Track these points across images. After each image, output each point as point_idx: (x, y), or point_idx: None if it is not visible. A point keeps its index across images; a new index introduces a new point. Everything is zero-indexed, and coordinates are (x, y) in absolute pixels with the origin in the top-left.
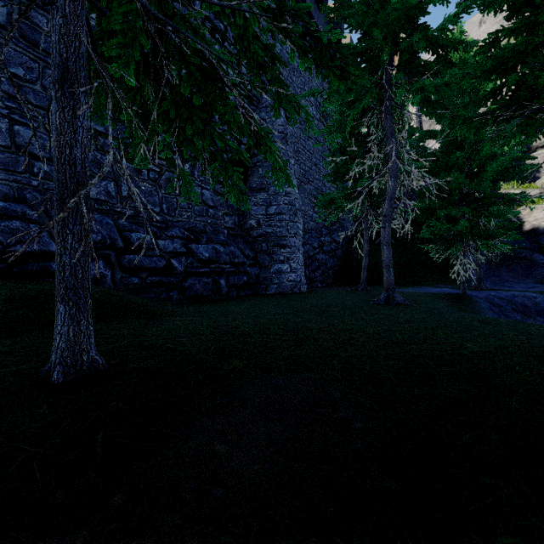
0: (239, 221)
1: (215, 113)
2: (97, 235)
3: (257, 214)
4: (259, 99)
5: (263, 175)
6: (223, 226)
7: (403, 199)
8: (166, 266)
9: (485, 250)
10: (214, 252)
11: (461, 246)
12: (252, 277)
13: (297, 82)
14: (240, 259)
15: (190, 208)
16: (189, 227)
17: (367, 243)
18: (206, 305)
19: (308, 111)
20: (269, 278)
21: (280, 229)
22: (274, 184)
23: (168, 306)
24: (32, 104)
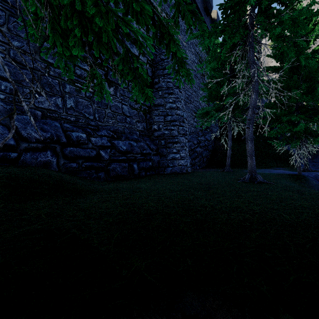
0: (146, 126)
1: (118, 0)
2: (47, 134)
3: (158, 121)
4: (159, 47)
5: (162, 96)
6: (136, 129)
7: (262, 107)
8: (96, 155)
9: (317, 144)
10: (130, 146)
11: (298, 141)
12: (155, 163)
13: (184, 39)
14: (147, 151)
15: (114, 117)
16: (113, 129)
17: (230, 140)
18: (122, 182)
19: (191, 57)
20: (166, 163)
21: (173, 131)
22: (169, 102)
23: (95, 184)
24: (0, 41)
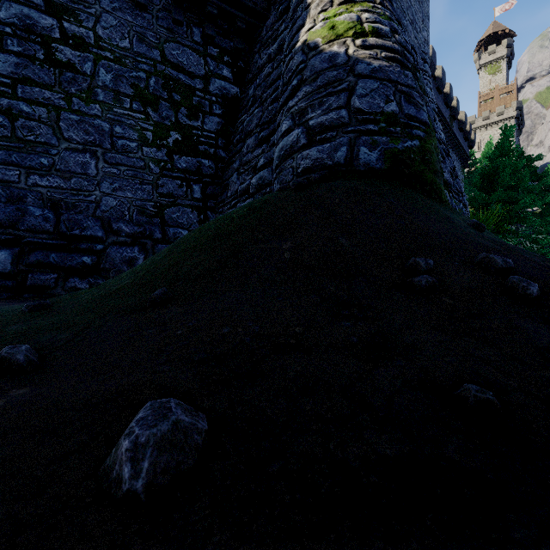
0: None
1: None
2: None
3: None
4: None
5: None
6: None
7: None
8: None
9: None
10: None
11: None
12: None
13: None
14: None
15: None
16: None
17: None
18: None
19: None
20: None
21: None
22: None
23: None
24: None
